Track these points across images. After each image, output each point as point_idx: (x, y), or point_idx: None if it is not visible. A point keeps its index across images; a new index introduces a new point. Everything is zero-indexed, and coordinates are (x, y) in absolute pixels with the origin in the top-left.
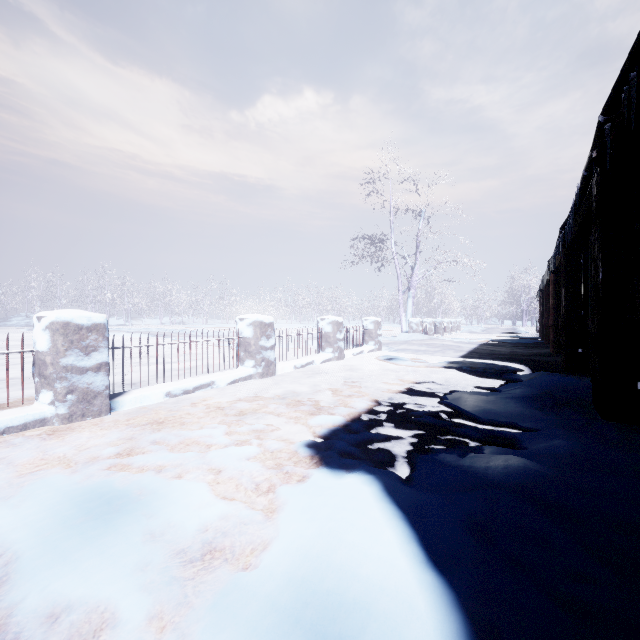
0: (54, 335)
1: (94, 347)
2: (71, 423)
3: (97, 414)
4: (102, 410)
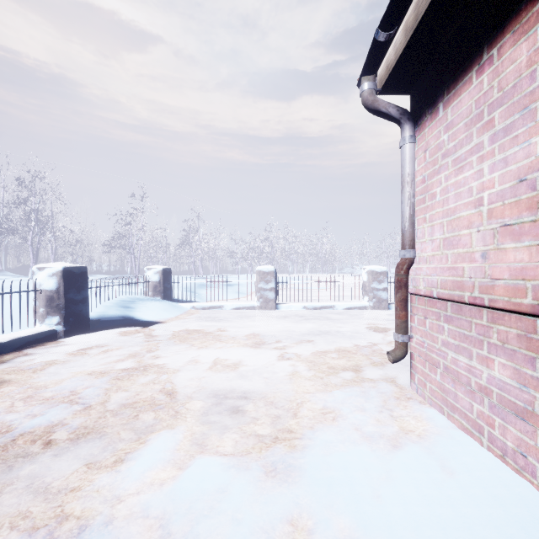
0: (368, 275)
1: (382, 281)
2: (374, 310)
3: (383, 309)
4: (385, 307)
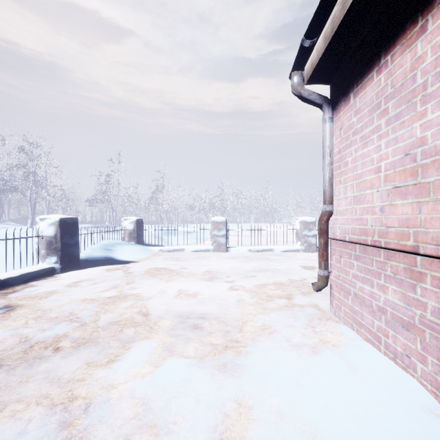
0: (301, 224)
1: (311, 229)
2: (305, 252)
3: (312, 251)
4: (314, 250)
